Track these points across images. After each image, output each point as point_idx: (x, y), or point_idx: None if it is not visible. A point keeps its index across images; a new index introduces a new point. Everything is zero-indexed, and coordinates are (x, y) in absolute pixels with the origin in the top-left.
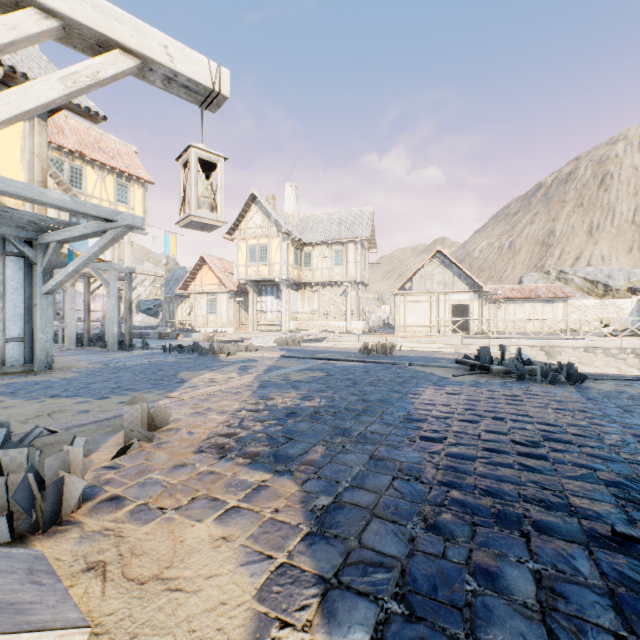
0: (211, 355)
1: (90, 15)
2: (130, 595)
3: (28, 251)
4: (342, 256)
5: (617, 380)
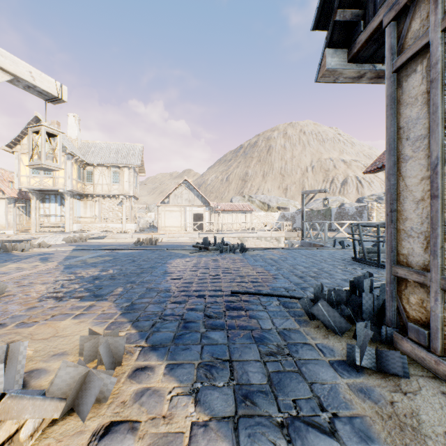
0: (3, 252)
1: None
2: (43, 342)
3: None
4: (119, 176)
5: (259, 250)
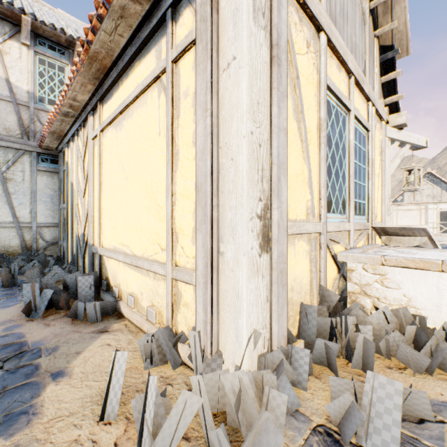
0: None
1: (406, 138)
2: None
3: None
4: None
5: None
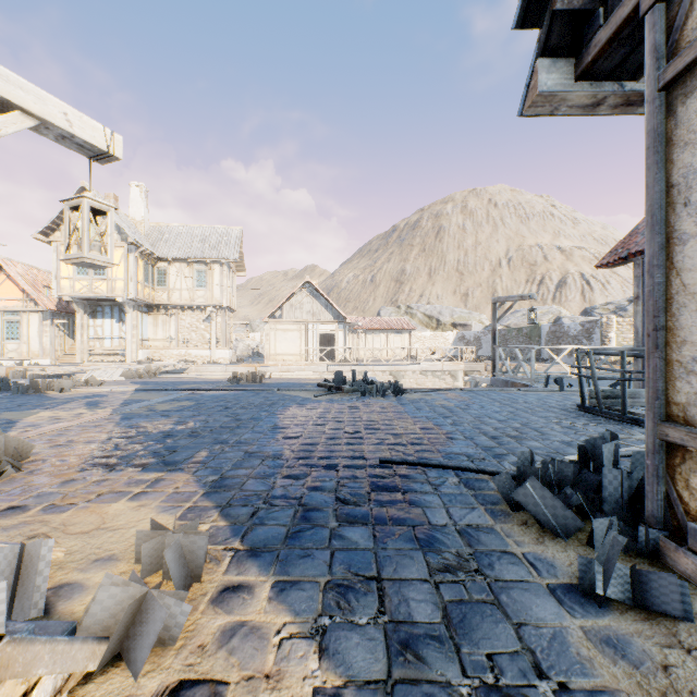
0: (33, 393)
1: None
2: (81, 538)
3: None
4: (206, 277)
5: (424, 392)
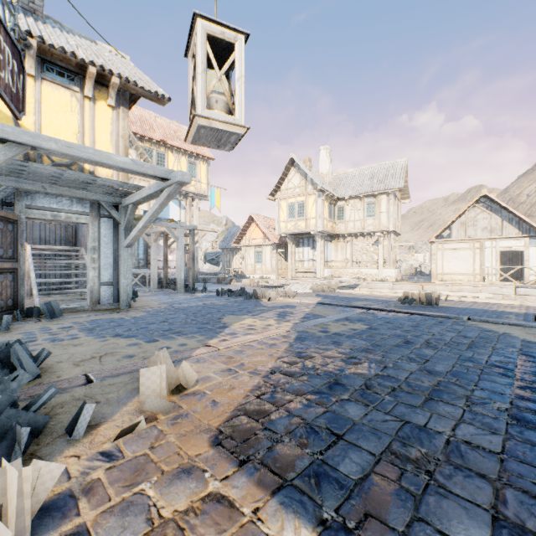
0: (254, 299)
1: None
2: None
3: (114, 213)
4: (374, 208)
5: None
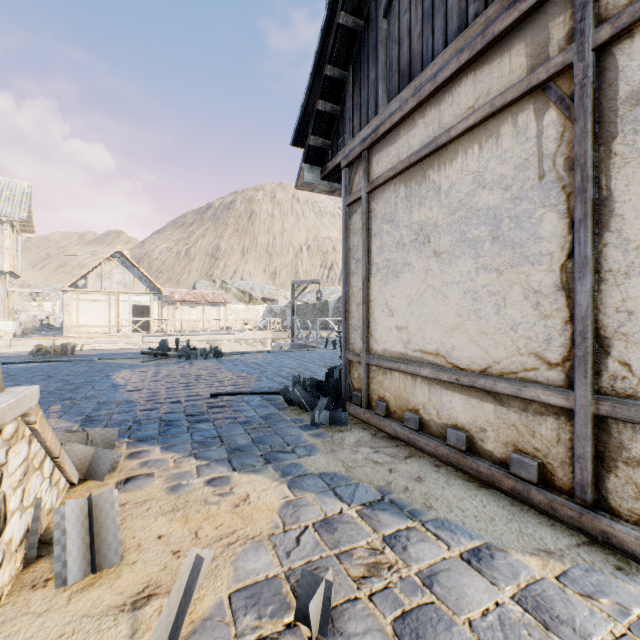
0: None
1: None
2: None
3: None
4: None
5: (240, 354)
